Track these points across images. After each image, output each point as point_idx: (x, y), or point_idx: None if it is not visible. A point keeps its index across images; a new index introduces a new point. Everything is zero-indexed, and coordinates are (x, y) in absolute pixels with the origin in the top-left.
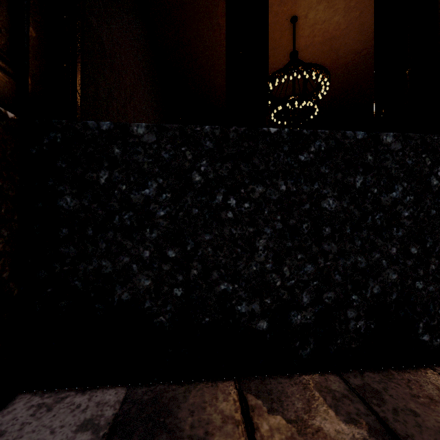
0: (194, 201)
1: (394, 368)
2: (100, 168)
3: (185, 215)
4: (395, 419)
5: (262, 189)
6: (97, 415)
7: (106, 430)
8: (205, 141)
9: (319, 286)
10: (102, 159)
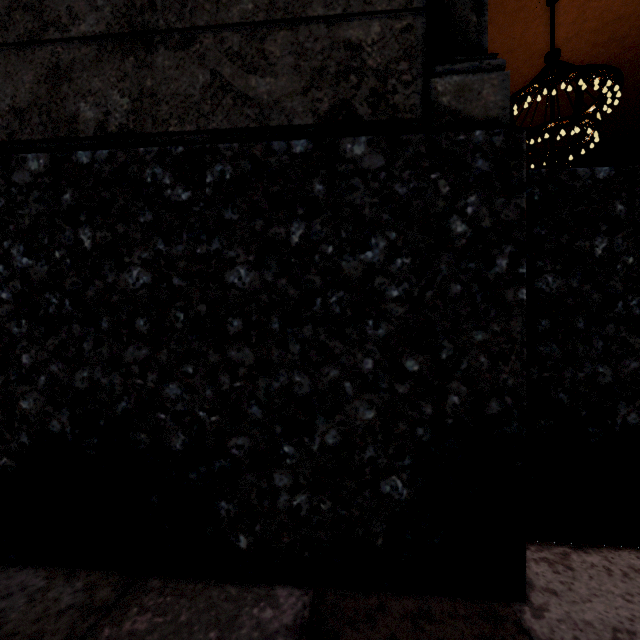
0: None
1: None
2: (595, 234)
3: None
4: None
5: None
6: None
7: None
8: None
9: None
10: (597, 220)
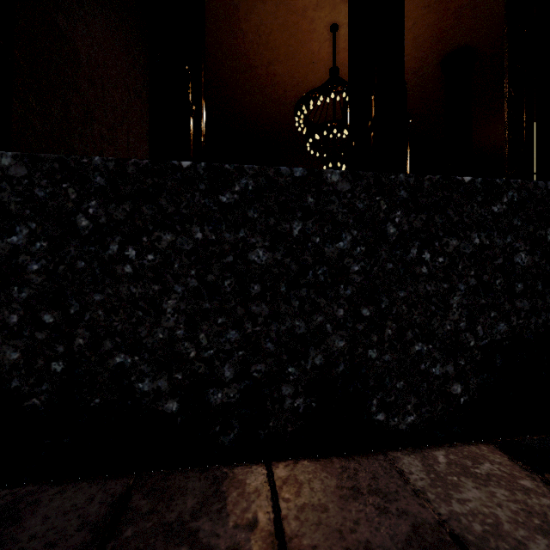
0: (79, 252)
1: (341, 454)
2: None
3: (67, 269)
4: (297, 516)
5: (171, 237)
6: None
7: None
8: (95, 176)
9: (246, 357)
10: None
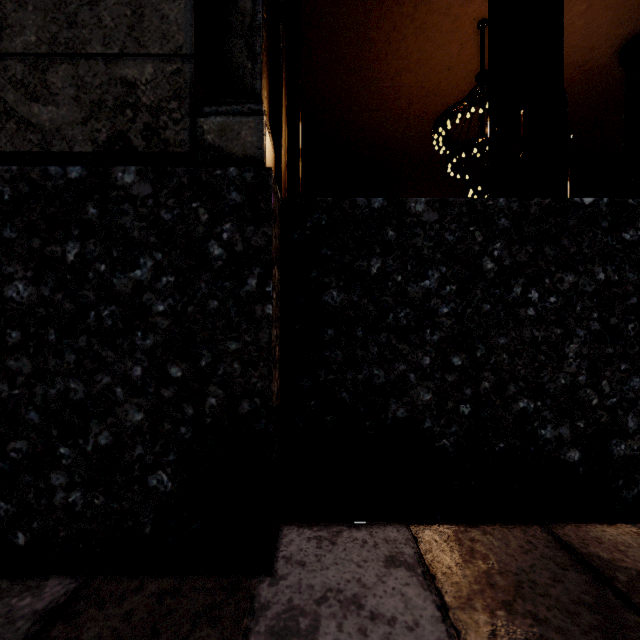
0: (485, 295)
1: None
2: (371, 255)
3: (473, 312)
4: None
5: (572, 278)
6: (397, 552)
7: (420, 567)
8: (499, 218)
9: None
10: (373, 244)
